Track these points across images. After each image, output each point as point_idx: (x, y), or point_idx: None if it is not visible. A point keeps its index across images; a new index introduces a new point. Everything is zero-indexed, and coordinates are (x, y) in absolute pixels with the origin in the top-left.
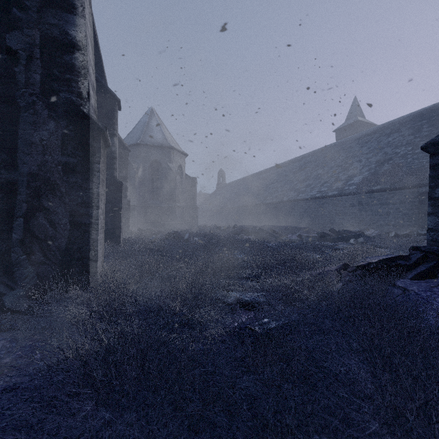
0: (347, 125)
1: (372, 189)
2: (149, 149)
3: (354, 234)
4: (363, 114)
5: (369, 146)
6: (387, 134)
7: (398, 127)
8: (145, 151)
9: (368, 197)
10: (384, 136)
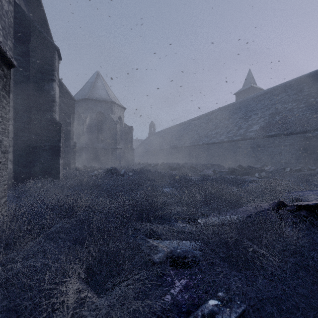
0: (244, 89)
1: (267, 135)
2: (95, 103)
3: (257, 169)
4: (255, 82)
5: (263, 103)
6: (276, 94)
7: (285, 89)
8: (91, 105)
9: (265, 140)
10: (274, 96)
